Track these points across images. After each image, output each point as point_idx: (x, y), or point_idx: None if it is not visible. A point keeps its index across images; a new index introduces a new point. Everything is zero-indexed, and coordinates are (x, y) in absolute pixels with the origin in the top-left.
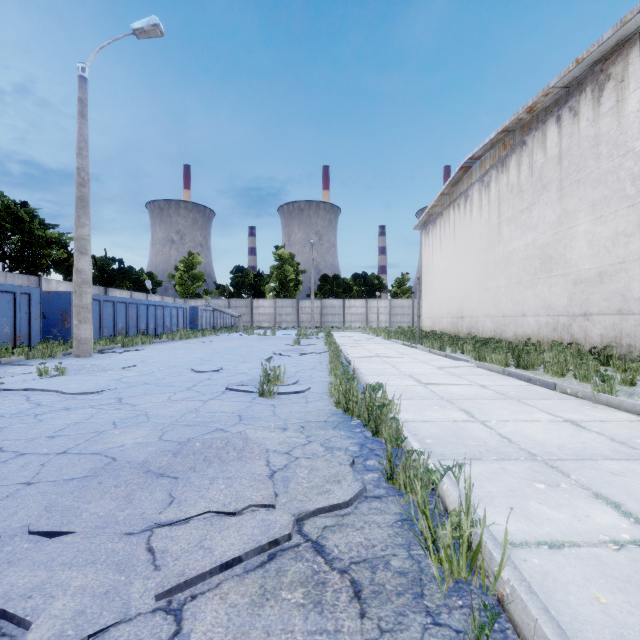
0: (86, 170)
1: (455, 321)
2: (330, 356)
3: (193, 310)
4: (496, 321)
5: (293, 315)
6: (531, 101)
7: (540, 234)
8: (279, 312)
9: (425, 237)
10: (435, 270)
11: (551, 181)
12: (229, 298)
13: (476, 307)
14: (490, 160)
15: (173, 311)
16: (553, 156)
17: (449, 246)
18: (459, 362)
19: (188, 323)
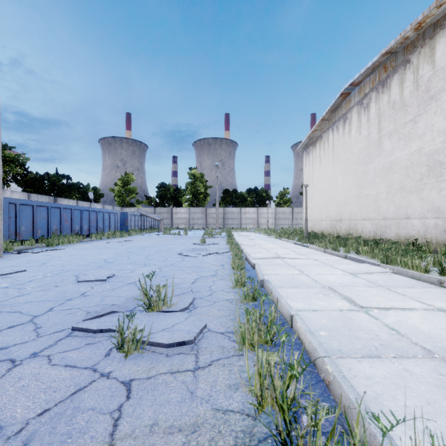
0: None
1: (334, 223)
2: (233, 260)
3: (124, 215)
4: (376, 223)
5: (203, 219)
6: (421, 15)
7: (427, 142)
8: (192, 217)
9: (306, 157)
10: (315, 182)
11: (441, 90)
12: (155, 206)
13: (355, 211)
14: (370, 84)
15: (105, 215)
16: (444, 66)
17: (328, 162)
18: (368, 266)
19: (119, 225)
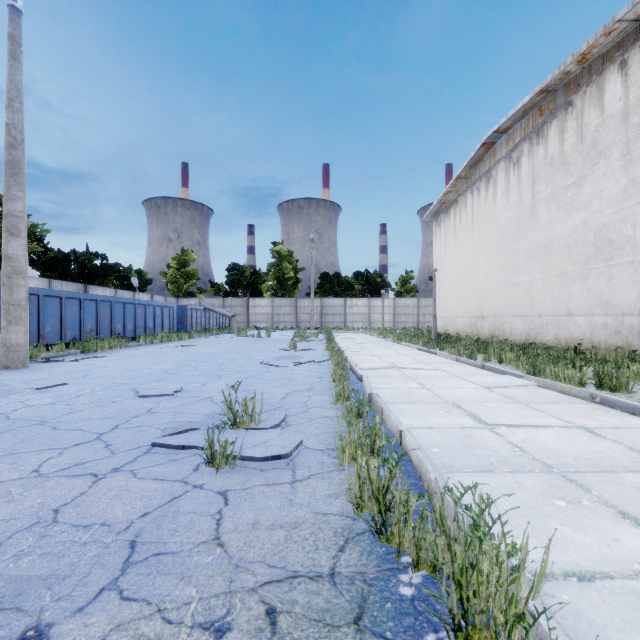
0: (19, 127)
1: (474, 321)
2: (334, 370)
3: (181, 309)
4: (529, 322)
5: (291, 315)
6: (586, 45)
7: (594, 213)
8: (277, 312)
9: (436, 229)
10: (448, 264)
11: (611, 145)
12: (224, 297)
13: (501, 305)
14: (521, 131)
15: (157, 310)
16: (615, 113)
17: (466, 237)
18: (509, 378)
19: (175, 323)
